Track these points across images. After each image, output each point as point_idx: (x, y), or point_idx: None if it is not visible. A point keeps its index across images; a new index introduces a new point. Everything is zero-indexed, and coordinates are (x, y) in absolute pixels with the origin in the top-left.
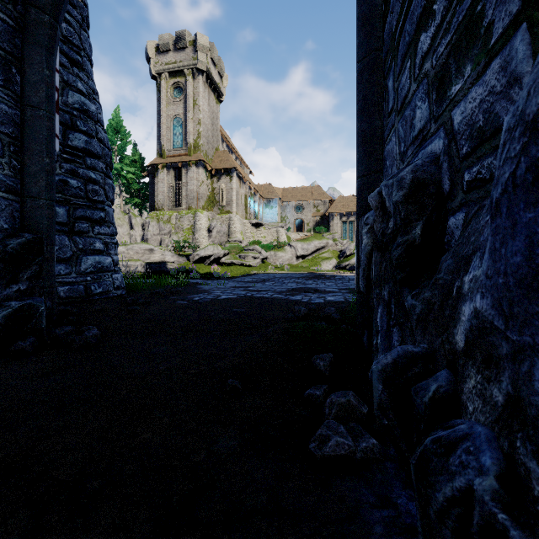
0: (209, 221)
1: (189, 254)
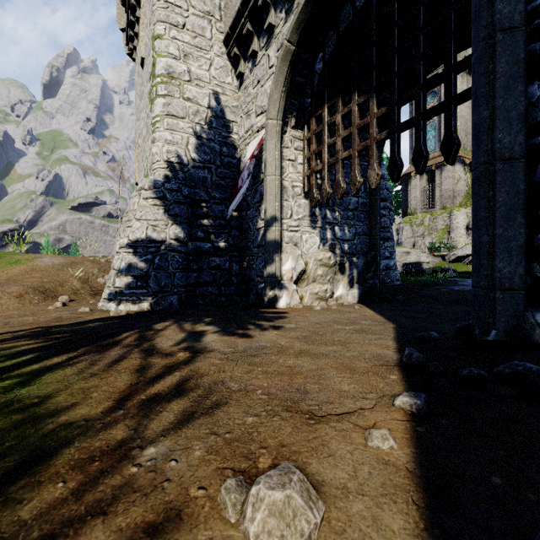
0: (467, 218)
1: (443, 254)
